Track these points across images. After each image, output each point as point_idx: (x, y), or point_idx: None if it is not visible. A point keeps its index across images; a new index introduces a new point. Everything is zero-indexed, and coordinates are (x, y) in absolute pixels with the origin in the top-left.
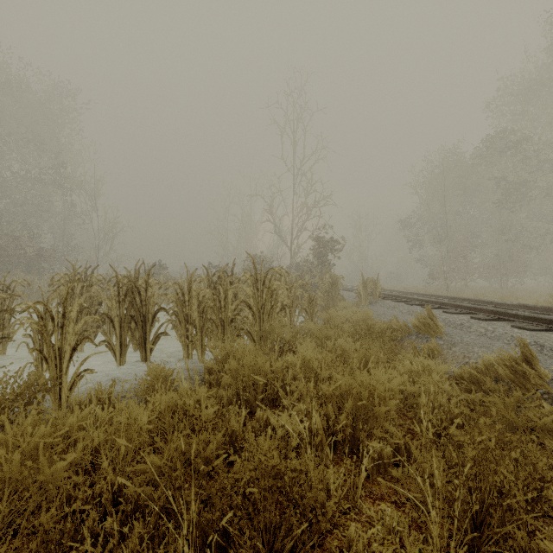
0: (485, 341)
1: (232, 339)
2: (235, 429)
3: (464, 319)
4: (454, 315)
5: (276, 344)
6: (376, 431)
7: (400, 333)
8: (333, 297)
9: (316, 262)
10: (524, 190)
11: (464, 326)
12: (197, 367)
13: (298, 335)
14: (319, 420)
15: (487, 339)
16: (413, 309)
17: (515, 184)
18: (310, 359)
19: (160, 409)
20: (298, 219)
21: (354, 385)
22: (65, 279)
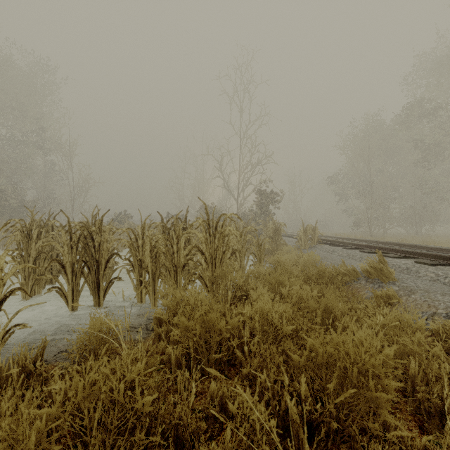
0: (442, 288)
1: (184, 284)
2: (181, 421)
3: (408, 263)
4: (397, 259)
5: (228, 289)
6: (372, 426)
7: (348, 277)
8: (276, 242)
9: (260, 211)
10: (438, 150)
11: (411, 270)
12: (149, 313)
13: (249, 280)
14: (294, 409)
15: (442, 284)
16: (352, 253)
17: (430, 145)
18: (268, 311)
19: (75, 400)
20: (244, 175)
21: (338, 359)
22: (20, 225)
